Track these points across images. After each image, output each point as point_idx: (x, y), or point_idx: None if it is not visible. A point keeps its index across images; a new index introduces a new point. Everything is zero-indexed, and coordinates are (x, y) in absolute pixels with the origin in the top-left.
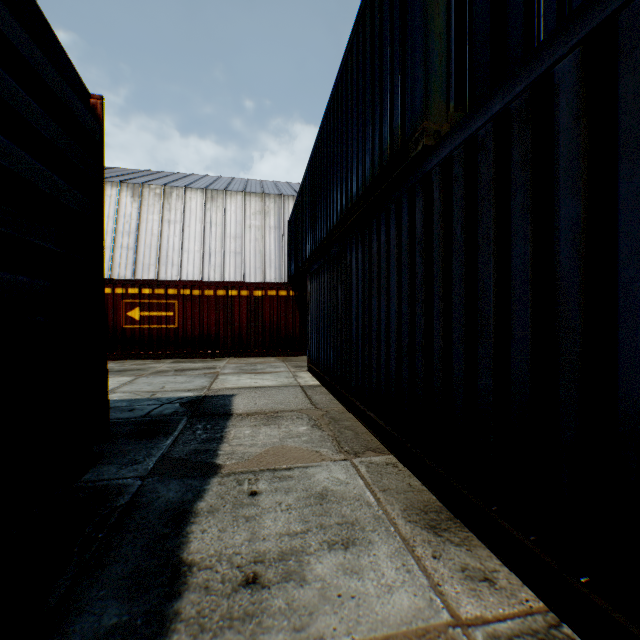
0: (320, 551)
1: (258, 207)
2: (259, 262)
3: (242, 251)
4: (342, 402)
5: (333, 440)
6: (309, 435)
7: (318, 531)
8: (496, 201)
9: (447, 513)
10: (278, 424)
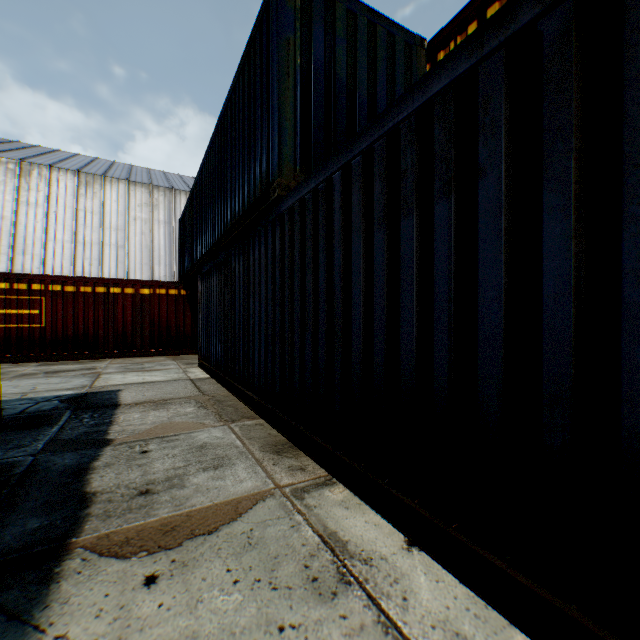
0: (197, 473)
1: (145, 199)
2: (146, 258)
3: (126, 245)
4: (228, 389)
5: (216, 414)
6: (195, 413)
7: (197, 464)
8: (314, 242)
9: (290, 445)
10: (167, 408)
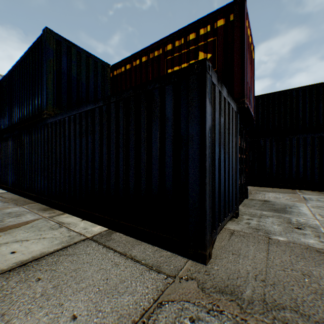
0: (9, 219)
1: None
2: None
3: None
4: (20, 195)
5: (15, 204)
6: (3, 204)
7: (8, 217)
8: (60, 137)
9: (51, 208)
10: None
